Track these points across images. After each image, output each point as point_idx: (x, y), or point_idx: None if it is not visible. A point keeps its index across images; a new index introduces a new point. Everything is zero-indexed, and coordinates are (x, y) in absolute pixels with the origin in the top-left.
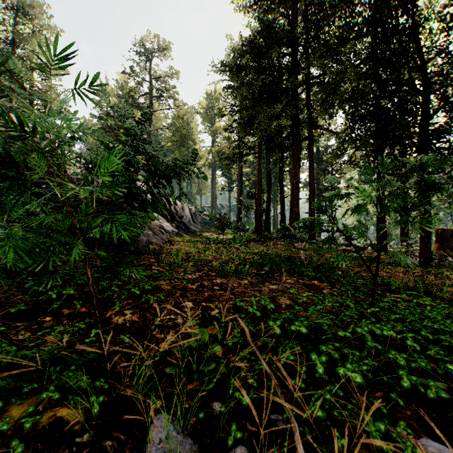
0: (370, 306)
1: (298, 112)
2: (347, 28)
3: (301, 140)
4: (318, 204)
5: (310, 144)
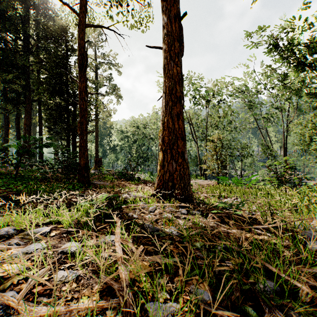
0: (14, 180)
1: (28, 83)
2: (48, 59)
3: (33, 101)
4: (2, 148)
5: (39, 105)
